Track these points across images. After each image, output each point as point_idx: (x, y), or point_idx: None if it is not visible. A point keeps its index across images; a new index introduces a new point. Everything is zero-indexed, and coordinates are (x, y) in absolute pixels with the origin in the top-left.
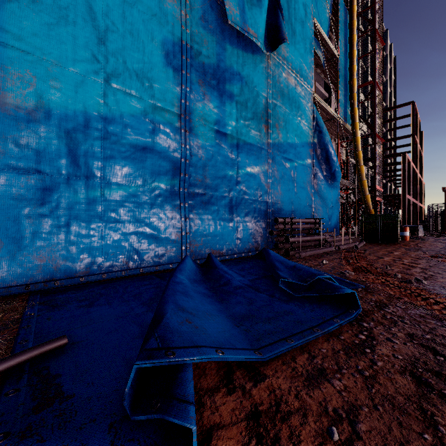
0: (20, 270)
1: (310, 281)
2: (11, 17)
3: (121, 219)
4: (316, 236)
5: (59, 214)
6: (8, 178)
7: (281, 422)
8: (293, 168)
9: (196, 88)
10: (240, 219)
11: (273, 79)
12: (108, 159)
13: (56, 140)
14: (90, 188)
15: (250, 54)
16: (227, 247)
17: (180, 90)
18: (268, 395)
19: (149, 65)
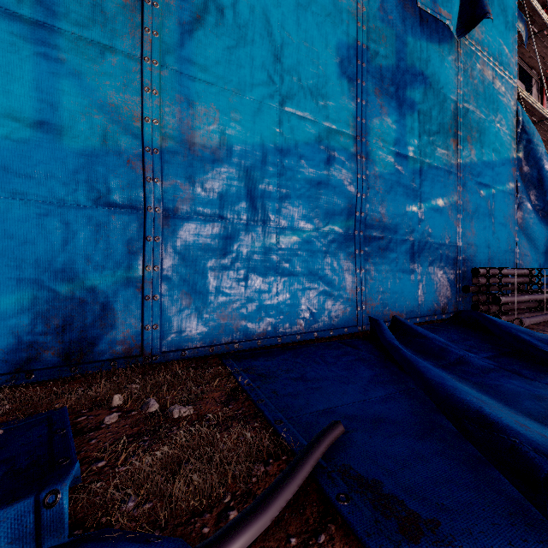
0: (206, 329)
1: None
2: (198, 47)
3: (295, 272)
4: (537, 295)
5: (239, 266)
6: (196, 226)
7: None
8: (489, 197)
9: (372, 100)
10: (423, 271)
11: (464, 74)
12: (283, 199)
13: (236, 180)
14: (266, 235)
15: (435, 45)
16: (408, 307)
17: (355, 105)
18: None
19: (323, 78)
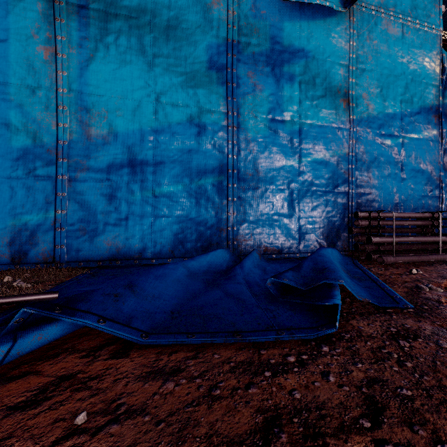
0: (98, 250)
1: (315, 285)
2: (93, 74)
3: (169, 214)
4: (429, 237)
5: (122, 211)
6: (91, 186)
7: (71, 390)
8: (396, 146)
9: (244, 81)
10: (304, 214)
11: (358, 39)
12: (158, 164)
13: (120, 155)
14: (144, 189)
15: (319, 21)
16: (285, 244)
17: (225, 88)
18: (101, 369)
19: (194, 74)
